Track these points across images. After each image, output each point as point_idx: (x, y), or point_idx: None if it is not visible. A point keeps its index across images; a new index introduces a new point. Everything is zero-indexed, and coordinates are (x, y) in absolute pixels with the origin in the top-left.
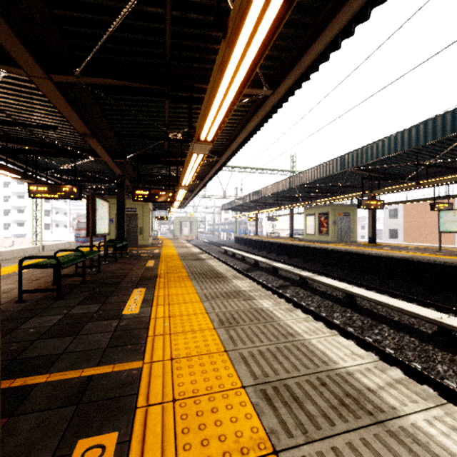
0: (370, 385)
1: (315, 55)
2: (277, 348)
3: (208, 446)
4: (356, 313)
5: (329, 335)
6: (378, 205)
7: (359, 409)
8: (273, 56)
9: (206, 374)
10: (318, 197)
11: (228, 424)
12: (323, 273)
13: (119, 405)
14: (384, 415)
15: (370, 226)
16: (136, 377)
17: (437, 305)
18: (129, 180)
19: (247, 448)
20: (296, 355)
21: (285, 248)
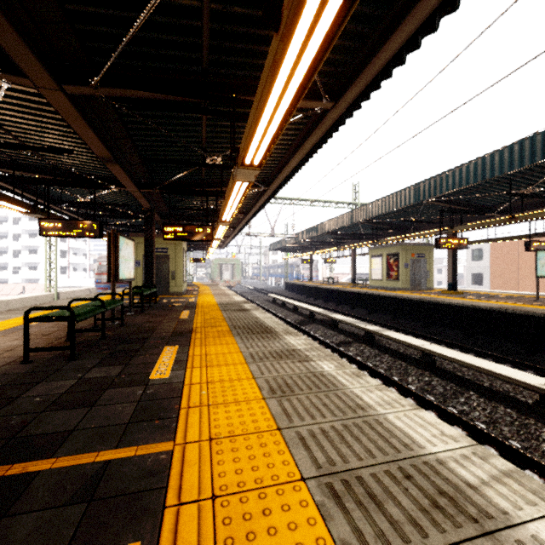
0: (469, 479)
1: (388, 57)
2: (344, 426)
3: None
4: (436, 377)
5: (410, 408)
6: (461, 244)
7: (459, 513)
8: (334, 59)
9: (254, 461)
10: (386, 235)
11: (285, 533)
12: (393, 327)
13: (143, 504)
14: (493, 523)
15: (451, 270)
16: (165, 463)
17: (536, 368)
18: (159, 214)
19: None
20: (369, 436)
21: (347, 297)
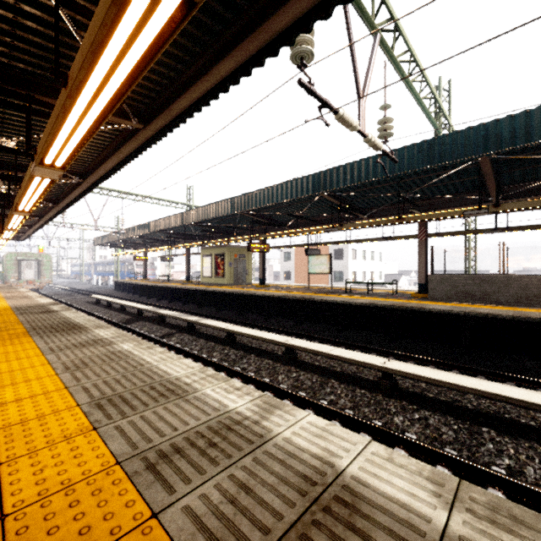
0: (188, 382)
1: (182, 109)
2: (123, 376)
3: (32, 443)
4: (233, 349)
5: (177, 359)
6: (265, 248)
7: (172, 395)
8: (141, 92)
9: (38, 407)
10: (215, 237)
11: (56, 428)
12: (215, 317)
13: None
14: (187, 394)
15: (261, 268)
16: None
17: (297, 334)
18: None
19: (70, 434)
20: (139, 377)
21: (179, 293)
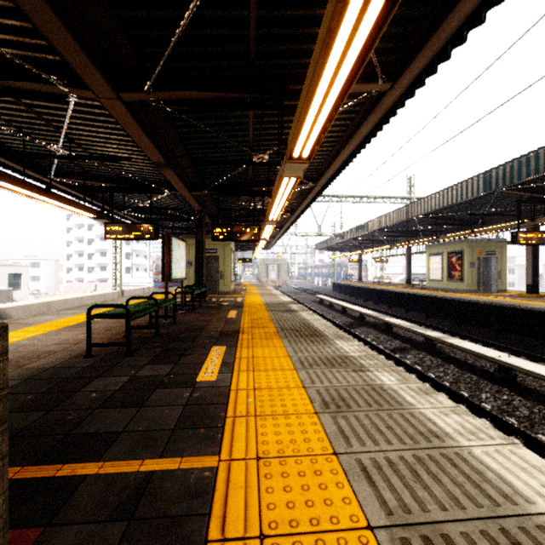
0: None
1: (462, 18)
2: (416, 458)
3: None
4: (518, 396)
5: (502, 442)
6: None
7: None
8: (393, 33)
9: (308, 492)
10: (446, 230)
11: None
12: (458, 334)
13: (183, 532)
14: None
15: (530, 269)
16: (209, 483)
17: None
18: (209, 216)
19: None
20: (452, 476)
21: (400, 298)
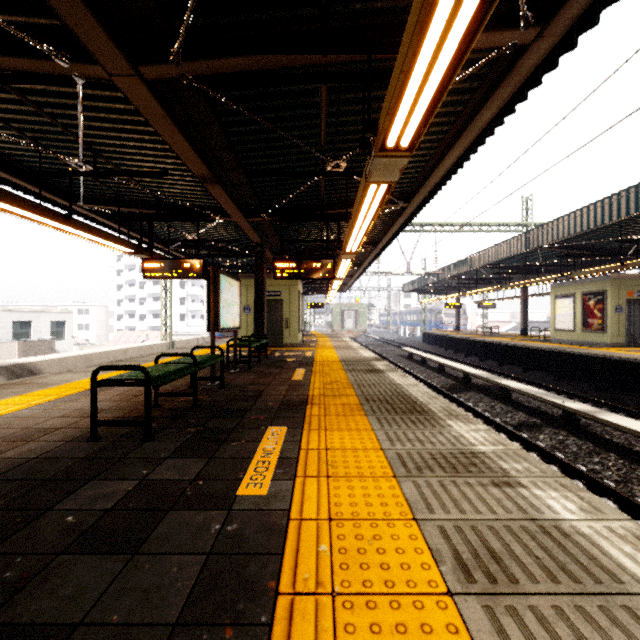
0: None
1: None
2: None
3: None
4: None
5: None
6: None
7: None
8: None
9: None
10: (579, 265)
11: None
12: (606, 404)
13: None
14: None
15: None
16: None
17: None
18: (271, 251)
19: None
20: None
21: (516, 354)
